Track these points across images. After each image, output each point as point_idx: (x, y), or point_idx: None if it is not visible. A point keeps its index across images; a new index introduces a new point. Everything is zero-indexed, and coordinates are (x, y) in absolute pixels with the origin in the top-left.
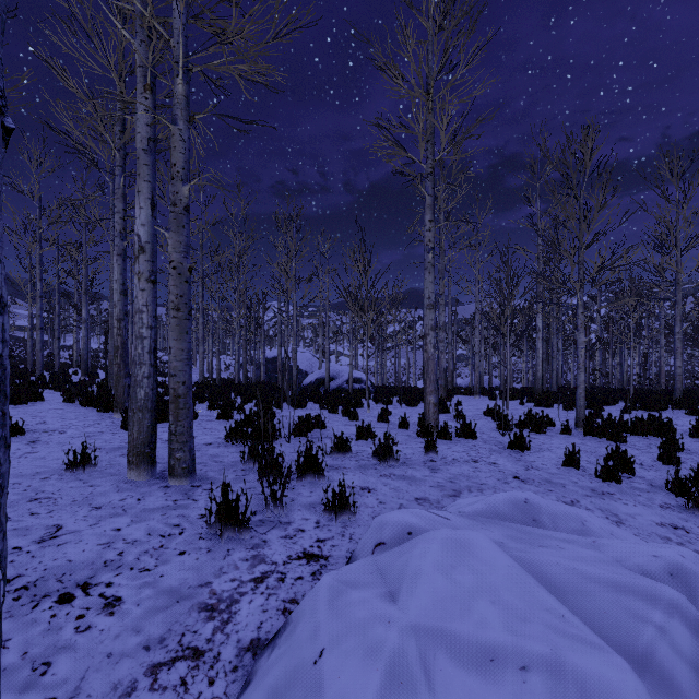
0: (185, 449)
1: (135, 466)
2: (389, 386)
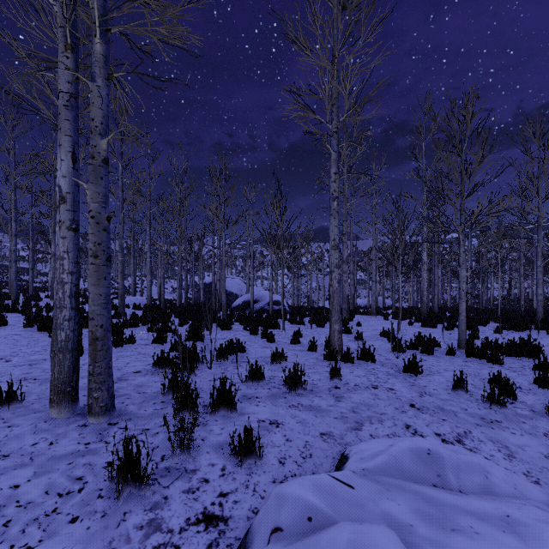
0: (102, 388)
1: (56, 405)
2: (303, 304)
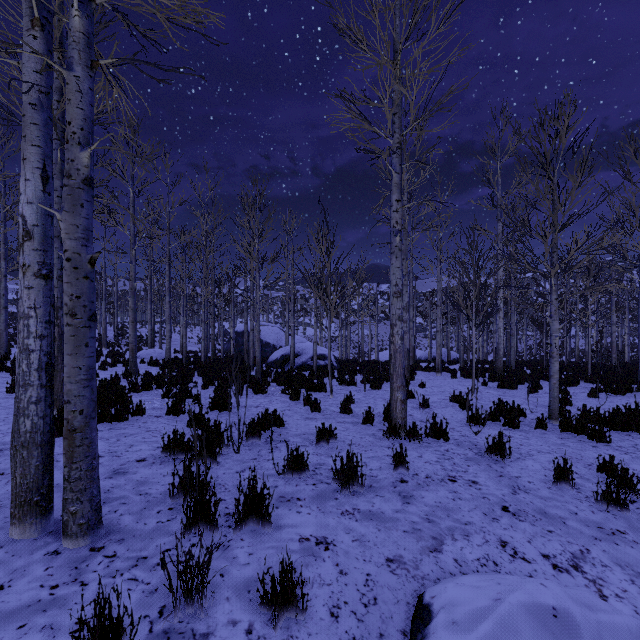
0: (82, 499)
1: (18, 521)
2: (352, 356)
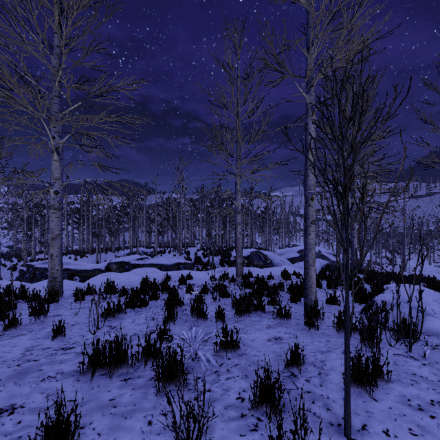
0: None
1: None
2: None
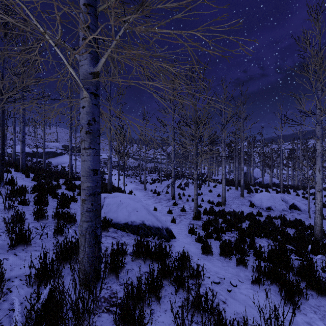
0: None
1: (236, 189)
2: None
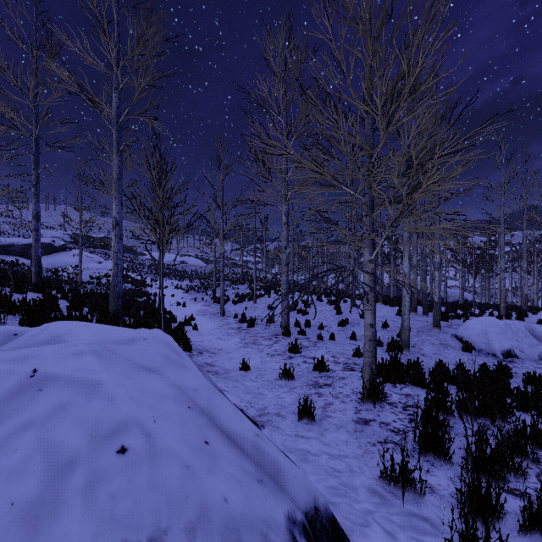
0: (426, 309)
1: (414, 312)
2: None
